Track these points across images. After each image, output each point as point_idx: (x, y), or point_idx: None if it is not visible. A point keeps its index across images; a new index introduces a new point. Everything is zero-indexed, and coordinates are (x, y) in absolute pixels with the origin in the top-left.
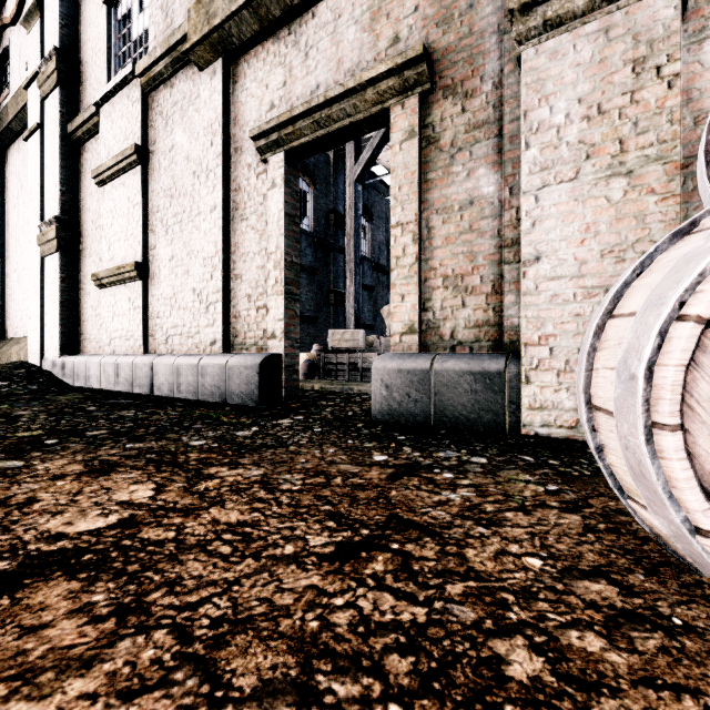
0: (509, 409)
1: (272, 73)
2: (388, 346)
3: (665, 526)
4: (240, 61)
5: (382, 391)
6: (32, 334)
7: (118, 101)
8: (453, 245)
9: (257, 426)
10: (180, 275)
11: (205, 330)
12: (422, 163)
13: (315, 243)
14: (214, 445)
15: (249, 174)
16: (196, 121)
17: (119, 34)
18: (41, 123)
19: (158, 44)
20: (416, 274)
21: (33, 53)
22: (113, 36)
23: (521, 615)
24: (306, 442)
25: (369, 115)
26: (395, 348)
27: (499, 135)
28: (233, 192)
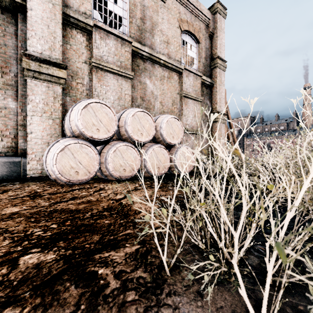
0: (23, 171)
1: None
2: None
3: (55, 176)
4: None
5: None
6: None
7: None
8: None
9: None
10: None
11: None
12: None
13: None
14: None
15: None
16: None
17: None
18: None
19: None
20: None
21: None
22: None
23: (38, 189)
24: None
25: None
26: None
27: (17, 91)
28: None
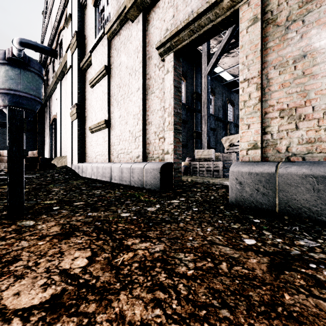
0: None
1: (167, 13)
2: (227, 158)
3: None
4: (150, 12)
5: (236, 186)
6: (68, 154)
7: (98, 48)
8: (288, 88)
9: (159, 204)
10: (123, 124)
11: (134, 150)
12: (262, 38)
13: (186, 108)
14: (134, 217)
15: (155, 69)
16: (130, 48)
17: (99, 19)
18: (71, 65)
19: (113, 15)
20: (259, 110)
21: (69, 37)
22: (97, 20)
23: None
24: (190, 219)
25: (225, 17)
26: (243, 159)
27: None
28: (147, 80)
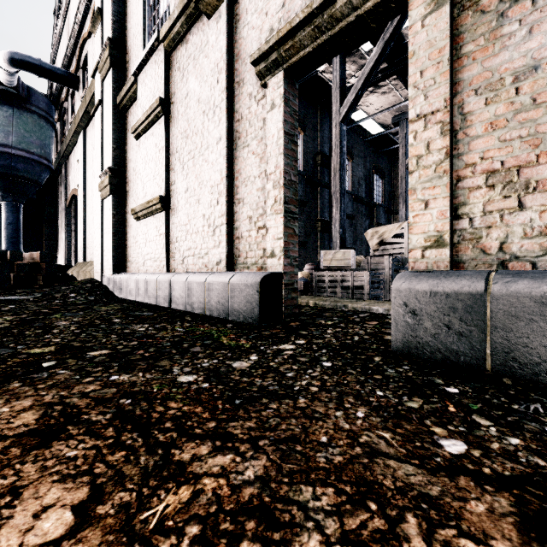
0: None
1: None
2: (376, 265)
3: None
4: None
5: (406, 318)
6: (97, 258)
7: (148, 67)
8: (502, 130)
9: (257, 353)
10: (193, 204)
11: (212, 250)
12: (452, 37)
13: (305, 180)
14: (204, 385)
15: (249, 103)
16: (205, 66)
17: (151, 17)
18: (102, 100)
19: (175, 7)
20: (446, 173)
21: (97, 49)
22: (147, 19)
23: None
24: (318, 388)
25: (380, 1)
26: (415, 265)
27: None
28: (236, 123)
